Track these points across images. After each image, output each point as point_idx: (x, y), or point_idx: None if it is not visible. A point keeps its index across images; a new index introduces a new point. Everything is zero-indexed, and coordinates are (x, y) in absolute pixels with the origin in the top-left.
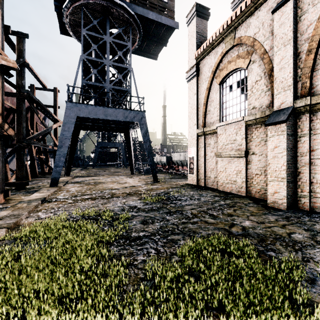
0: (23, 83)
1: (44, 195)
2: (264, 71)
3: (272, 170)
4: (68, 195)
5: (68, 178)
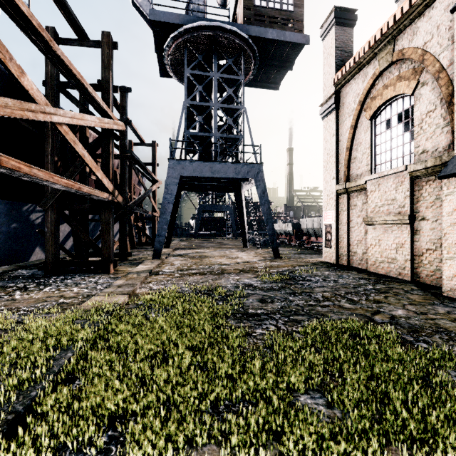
0: (126, 143)
1: (150, 267)
2: (440, 97)
3: (450, 243)
4: (174, 269)
5: (169, 250)
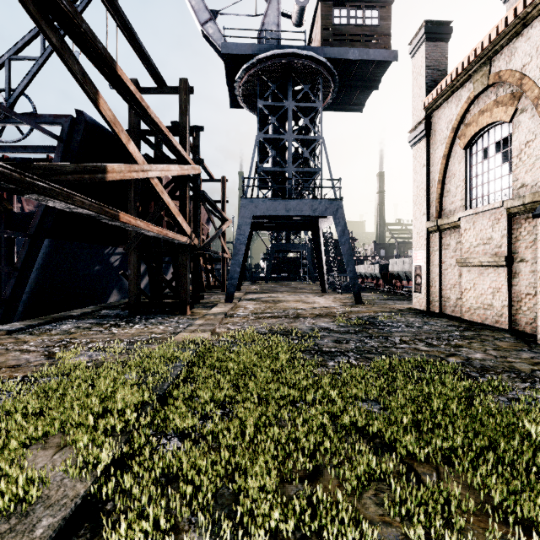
0: (198, 183)
1: (224, 310)
2: (539, 126)
3: None
4: (248, 312)
5: (240, 294)
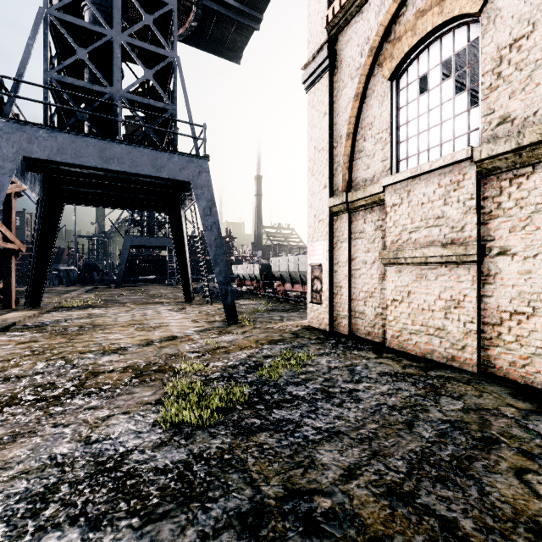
0: None
1: None
2: None
3: None
4: None
5: (25, 315)
